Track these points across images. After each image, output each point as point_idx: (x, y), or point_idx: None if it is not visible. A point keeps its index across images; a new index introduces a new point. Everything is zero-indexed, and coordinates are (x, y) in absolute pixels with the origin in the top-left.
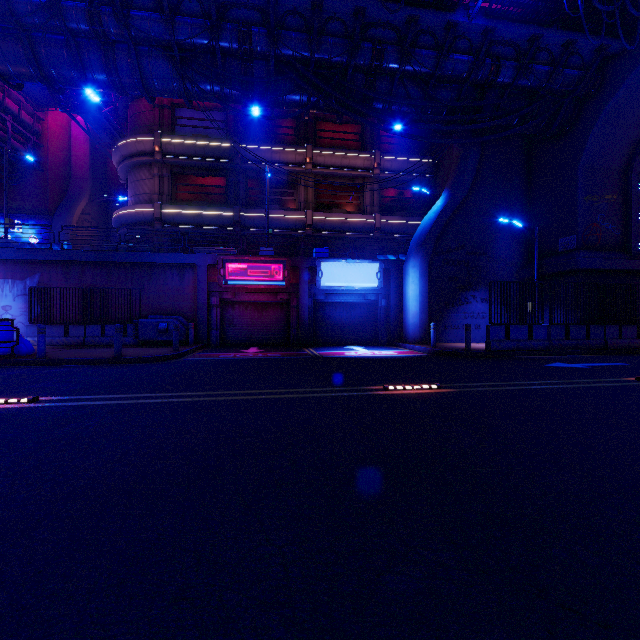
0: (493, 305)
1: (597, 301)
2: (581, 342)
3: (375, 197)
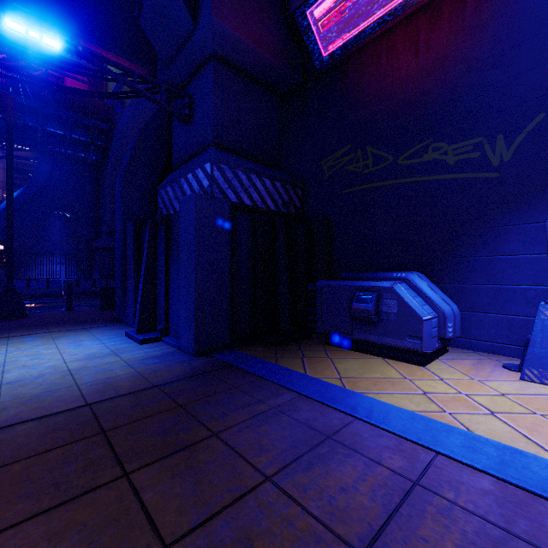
0: (68, 266)
1: (104, 266)
2: (88, 289)
3: (1, 174)
